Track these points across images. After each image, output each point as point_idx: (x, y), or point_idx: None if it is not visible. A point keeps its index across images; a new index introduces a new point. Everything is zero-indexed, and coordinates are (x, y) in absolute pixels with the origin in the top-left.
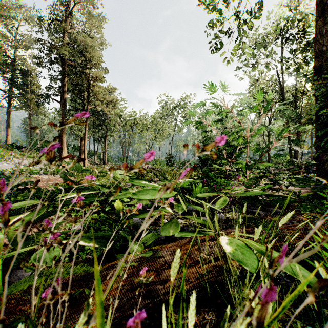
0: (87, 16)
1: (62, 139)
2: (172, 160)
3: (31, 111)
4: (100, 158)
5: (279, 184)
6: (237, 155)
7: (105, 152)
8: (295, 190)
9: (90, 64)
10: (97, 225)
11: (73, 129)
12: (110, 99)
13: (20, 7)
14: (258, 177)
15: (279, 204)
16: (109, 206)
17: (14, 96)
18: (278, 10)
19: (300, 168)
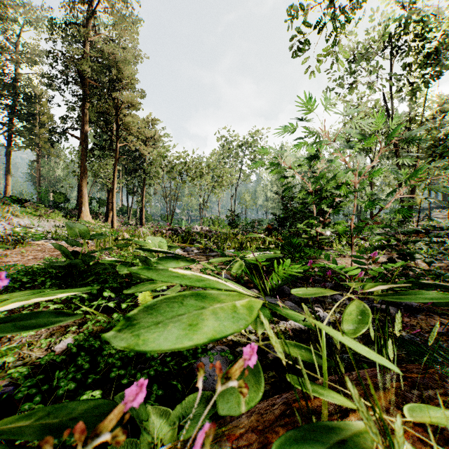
0: (117, 17)
1: (81, 189)
2: (237, 220)
3: (40, 151)
4: (135, 217)
5: (414, 259)
6: (334, 212)
7: (143, 209)
8: (425, 265)
9: (121, 84)
10: (97, 345)
11: (97, 176)
12: (149, 135)
13: (24, 7)
14: (378, 247)
15: (445, 304)
16: (129, 300)
17: (16, 130)
18: (385, 7)
19: (447, 232)
